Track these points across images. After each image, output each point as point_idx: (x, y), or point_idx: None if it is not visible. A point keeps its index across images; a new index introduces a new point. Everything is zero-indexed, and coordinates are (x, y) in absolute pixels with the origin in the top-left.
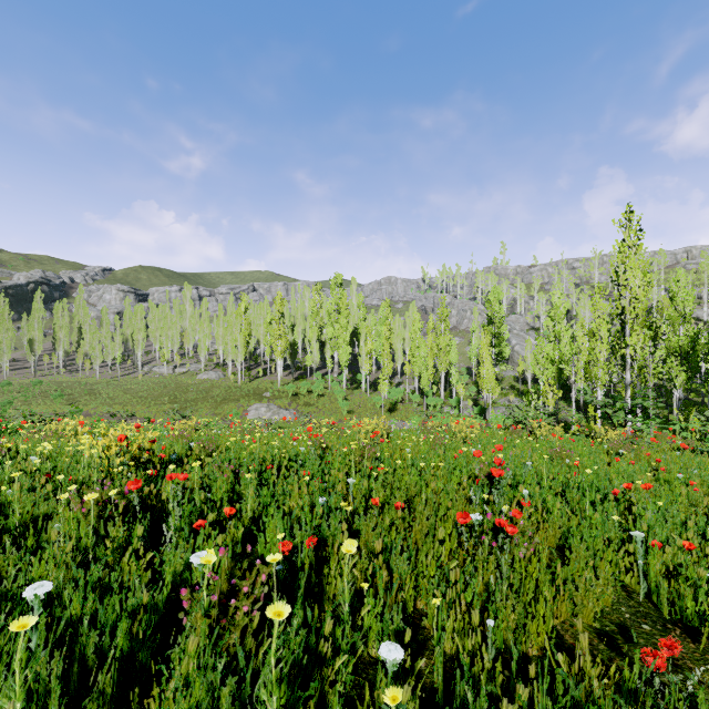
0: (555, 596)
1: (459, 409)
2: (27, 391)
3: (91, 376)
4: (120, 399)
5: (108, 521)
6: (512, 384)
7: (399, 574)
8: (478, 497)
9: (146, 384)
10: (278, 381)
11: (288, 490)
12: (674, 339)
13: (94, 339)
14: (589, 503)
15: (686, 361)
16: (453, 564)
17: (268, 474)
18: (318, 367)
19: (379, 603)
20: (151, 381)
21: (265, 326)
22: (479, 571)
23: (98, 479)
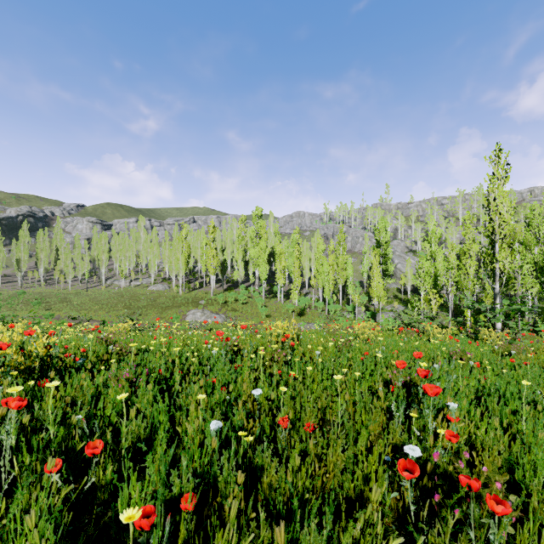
0: None
1: (354, 313)
2: (13, 300)
3: (65, 287)
4: (86, 306)
5: None
6: (395, 294)
7: None
8: (401, 413)
9: (108, 294)
10: (211, 292)
11: (188, 402)
12: (530, 257)
13: (67, 259)
14: (511, 412)
15: (540, 275)
16: (396, 542)
17: (173, 381)
18: (243, 281)
19: None
20: (112, 292)
21: (201, 248)
22: None
23: None
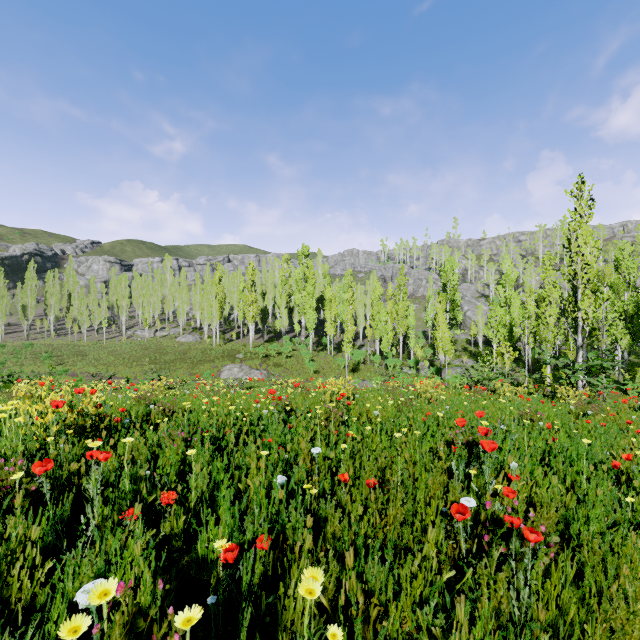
0: (584, 618)
1: (416, 369)
2: (19, 353)
3: (79, 339)
4: (104, 360)
5: (11, 511)
6: (464, 347)
7: (378, 589)
8: (460, 472)
9: (129, 347)
10: (250, 344)
11: (246, 461)
12: (619, 304)
13: (82, 305)
14: (577, 473)
15: (630, 325)
16: (449, 574)
17: (226, 441)
18: (287, 331)
19: (353, 637)
20: (133, 344)
21: (238, 293)
22: (483, 584)
23: (31, 449)
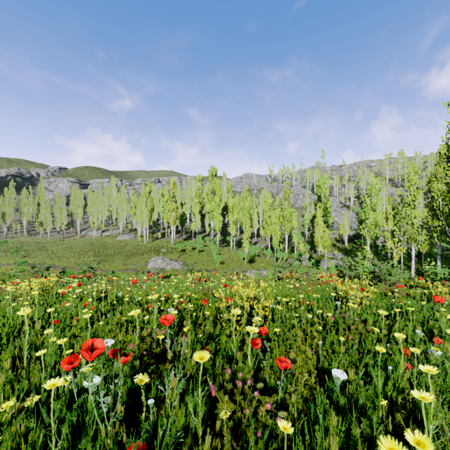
0: None
1: (299, 261)
2: None
3: (45, 237)
4: (59, 253)
5: None
6: (334, 243)
7: None
8: None
9: (81, 243)
10: (171, 241)
11: None
12: None
13: (46, 212)
14: None
15: None
16: None
17: None
18: (200, 231)
19: None
20: (85, 241)
21: (163, 203)
22: None
23: None
